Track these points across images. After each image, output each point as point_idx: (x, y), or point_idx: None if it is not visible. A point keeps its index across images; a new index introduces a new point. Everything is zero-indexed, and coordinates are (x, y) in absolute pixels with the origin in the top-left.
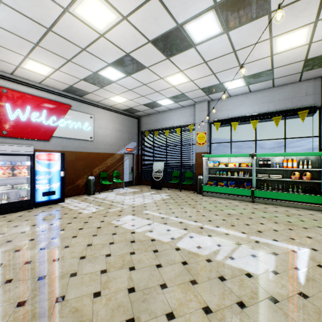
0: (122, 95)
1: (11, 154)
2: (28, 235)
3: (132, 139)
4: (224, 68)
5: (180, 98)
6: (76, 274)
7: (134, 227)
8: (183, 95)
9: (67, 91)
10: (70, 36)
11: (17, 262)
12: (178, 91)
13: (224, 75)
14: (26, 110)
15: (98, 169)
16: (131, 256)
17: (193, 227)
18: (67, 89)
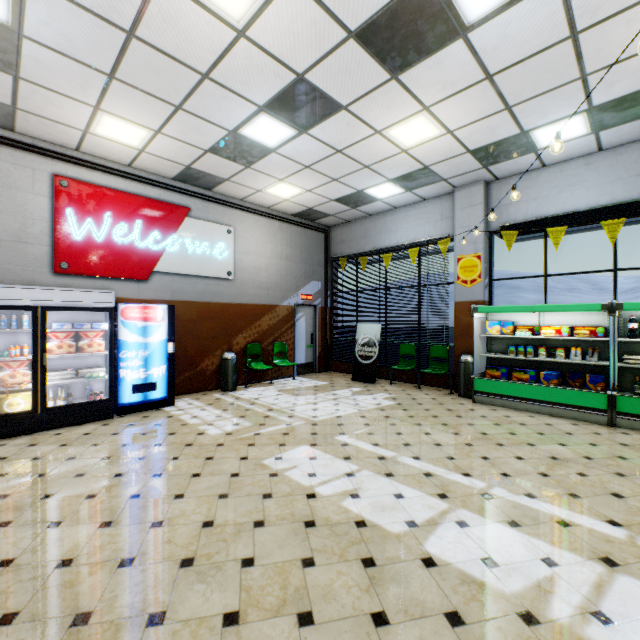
0: (290, 180)
1: (72, 307)
2: (88, 484)
3: (311, 274)
4: (537, 90)
5: (420, 179)
6: (162, 618)
7: (314, 480)
8: (427, 172)
9: (181, 180)
10: (175, 47)
11: (44, 560)
12: (416, 163)
13: (535, 110)
14: (104, 221)
15: (243, 337)
16: (303, 574)
17: (463, 492)
18: (181, 176)
